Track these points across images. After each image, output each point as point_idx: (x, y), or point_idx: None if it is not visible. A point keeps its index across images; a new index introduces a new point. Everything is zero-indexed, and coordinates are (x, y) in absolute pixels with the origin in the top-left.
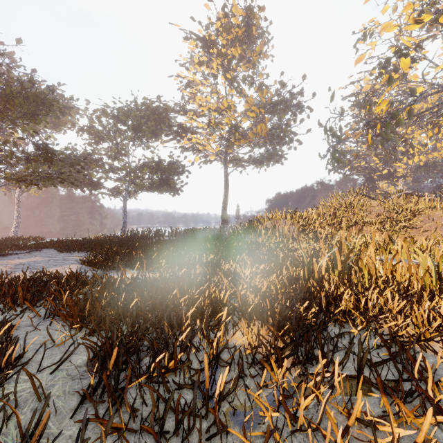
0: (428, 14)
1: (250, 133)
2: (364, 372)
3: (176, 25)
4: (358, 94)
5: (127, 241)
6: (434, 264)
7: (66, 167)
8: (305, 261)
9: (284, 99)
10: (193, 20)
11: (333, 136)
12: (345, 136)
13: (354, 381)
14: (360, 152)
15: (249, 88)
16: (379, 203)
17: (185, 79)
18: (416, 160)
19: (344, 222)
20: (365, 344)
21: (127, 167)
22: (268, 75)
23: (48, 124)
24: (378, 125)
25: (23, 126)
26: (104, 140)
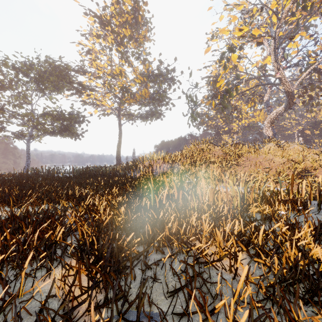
0: (246, 27)
1: (137, 95)
2: (160, 304)
3: (76, 0)
4: (211, 77)
5: (16, 179)
6: (239, 191)
7: None
8: (152, 193)
9: (162, 73)
10: (91, 0)
11: (192, 101)
12: (200, 102)
13: (146, 319)
14: (212, 115)
15: (137, 62)
16: (220, 149)
17: (86, 46)
18: (243, 122)
19: (198, 161)
20: (174, 268)
21: (28, 114)
22: (149, 53)
23: None
24: (219, 96)
25: None
26: (5, 88)
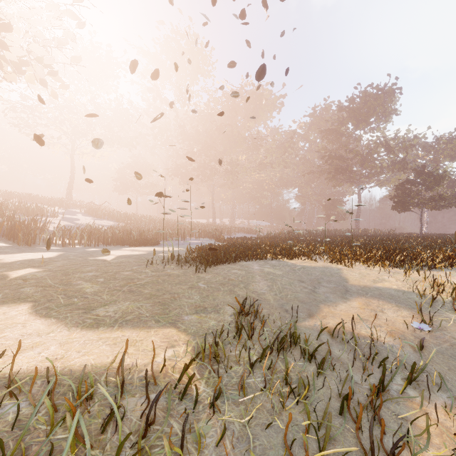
0: None
1: None
2: None
3: None
4: None
5: None
6: None
7: (452, 200)
8: None
9: None
10: None
11: None
12: None
13: None
14: None
15: None
16: None
17: None
18: None
19: None
20: None
21: None
22: None
23: (447, 159)
24: None
25: (433, 189)
26: None
